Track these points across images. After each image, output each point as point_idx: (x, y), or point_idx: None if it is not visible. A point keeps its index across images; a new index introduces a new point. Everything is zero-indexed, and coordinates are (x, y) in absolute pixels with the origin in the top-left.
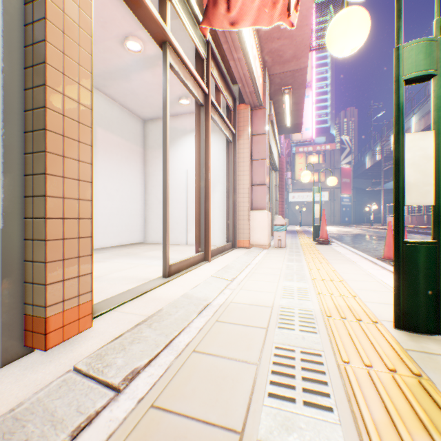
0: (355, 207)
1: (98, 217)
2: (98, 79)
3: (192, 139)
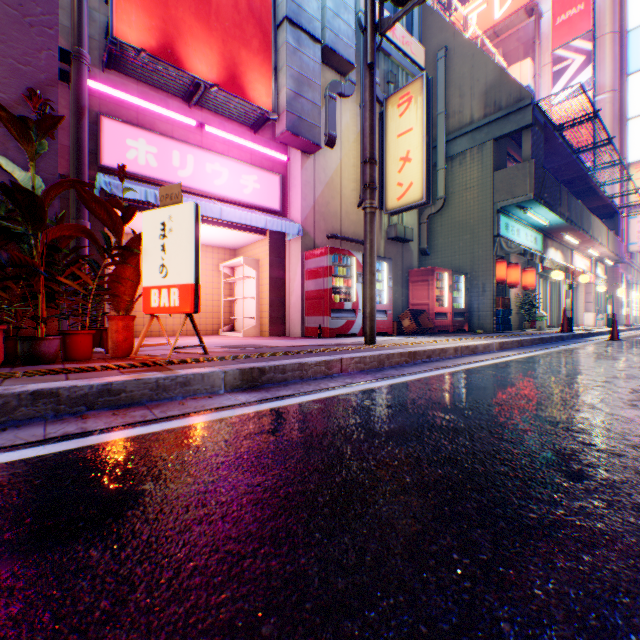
0: None
1: None
2: None
3: None
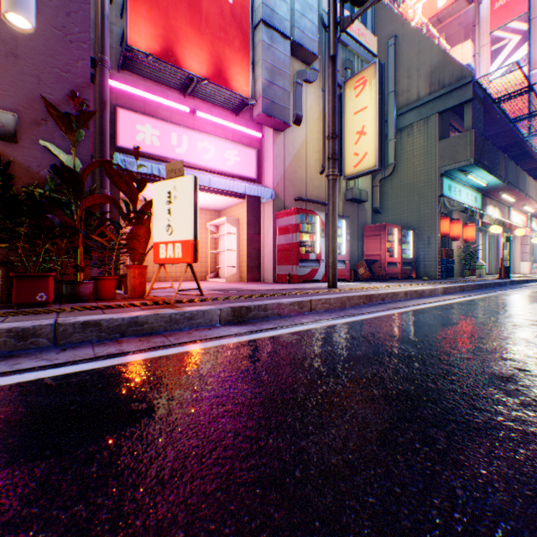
0: None
1: None
2: None
3: None
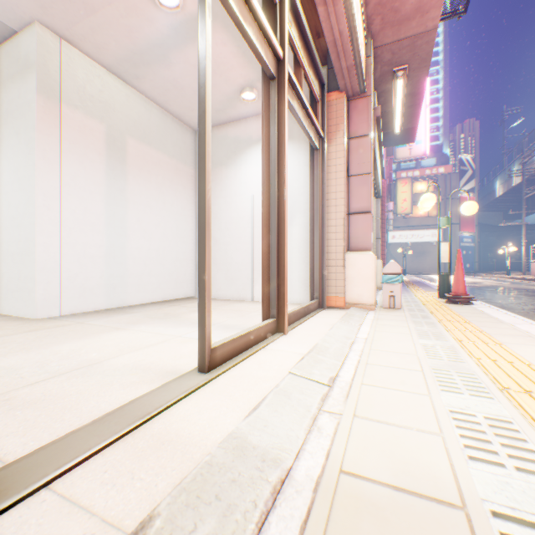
0: (479, 249)
1: (130, 262)
2: (127, 66)
3: (260, 152)
